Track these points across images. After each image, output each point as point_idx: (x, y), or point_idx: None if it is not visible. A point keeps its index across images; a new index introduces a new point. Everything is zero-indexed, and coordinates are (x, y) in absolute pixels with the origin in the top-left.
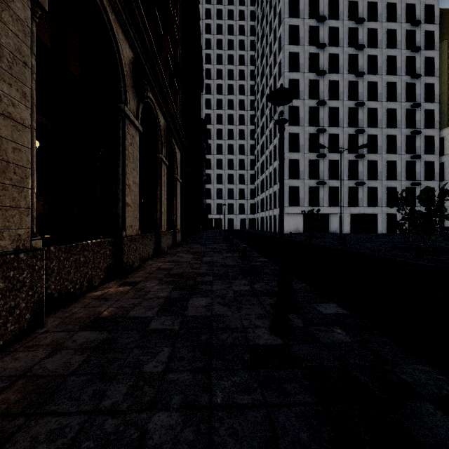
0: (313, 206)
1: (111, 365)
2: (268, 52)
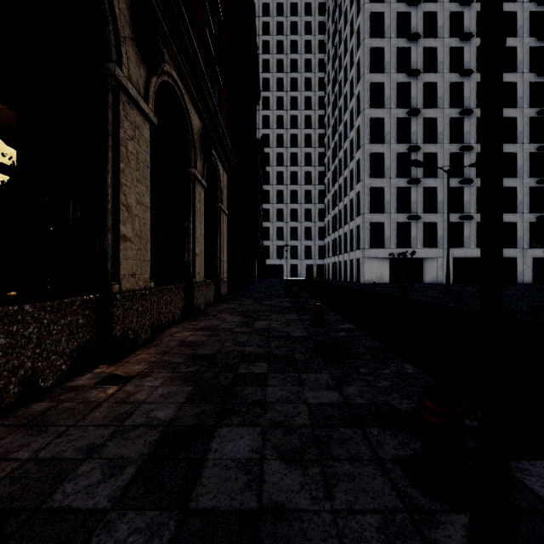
0: (403, 248)
1: None
2: (342, 52)
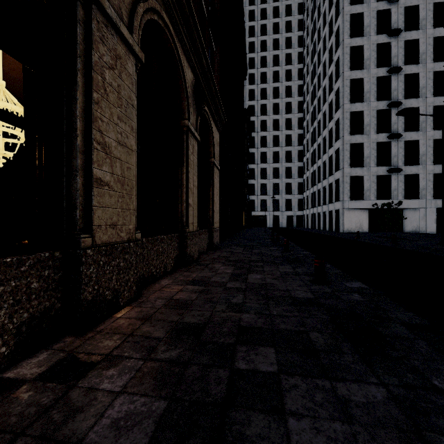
0: (383, 199)
1: None
2: (321, 25)
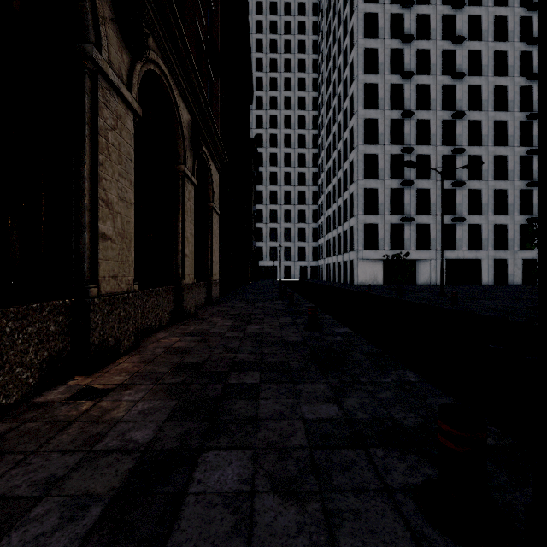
0: (397, 250)
1: None
2: (336, 52)
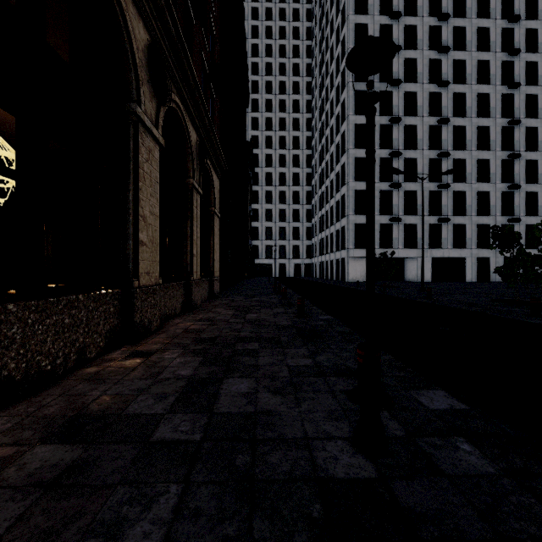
0: (385, 248)
1: (65, 531)
2: (328, 59)
